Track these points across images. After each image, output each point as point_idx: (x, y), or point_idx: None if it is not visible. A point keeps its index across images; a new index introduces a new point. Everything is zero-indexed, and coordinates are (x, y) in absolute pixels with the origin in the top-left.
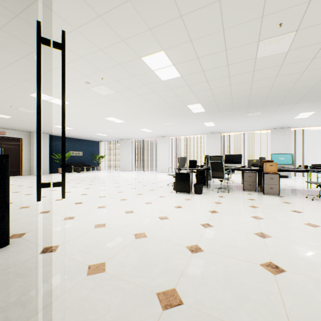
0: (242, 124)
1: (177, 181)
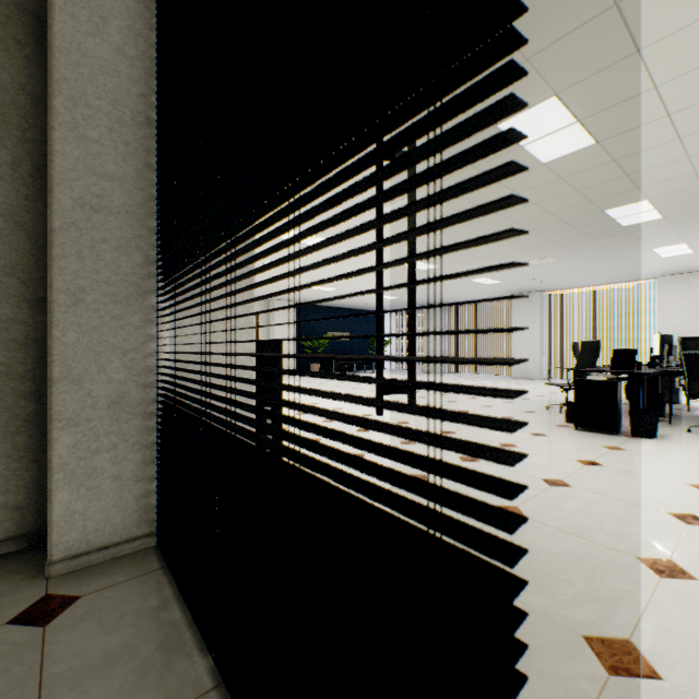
0: None
1: (577, 401)
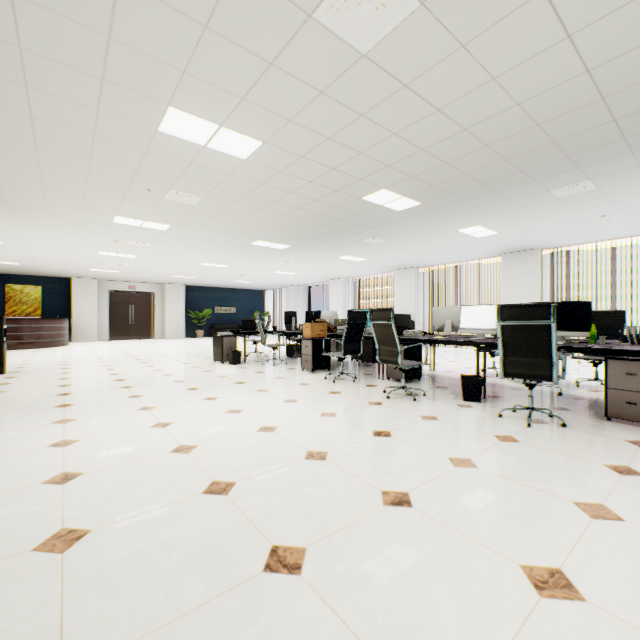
0: (410, 253)
1: (214, 347)
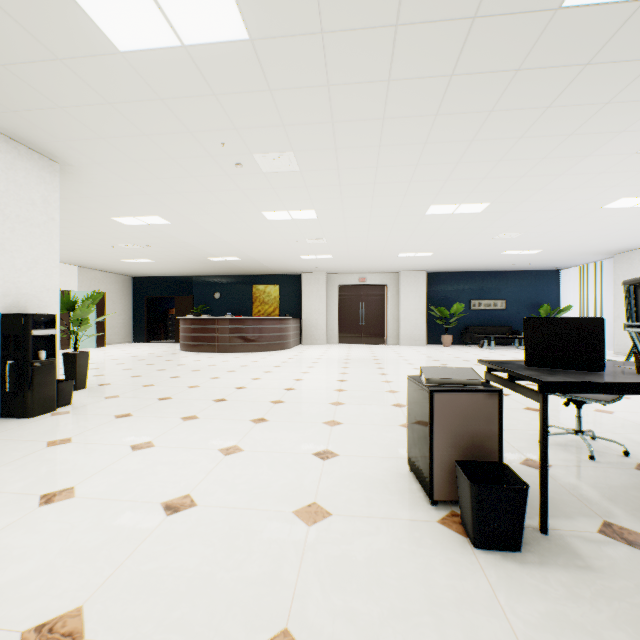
0: None
1: (408, 417)
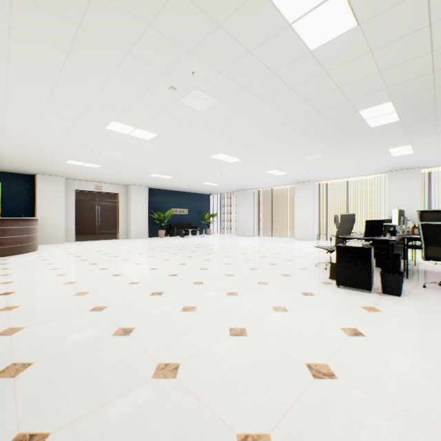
0: None
1: (339, 264)
